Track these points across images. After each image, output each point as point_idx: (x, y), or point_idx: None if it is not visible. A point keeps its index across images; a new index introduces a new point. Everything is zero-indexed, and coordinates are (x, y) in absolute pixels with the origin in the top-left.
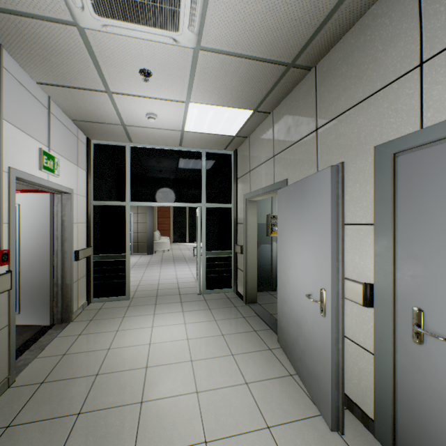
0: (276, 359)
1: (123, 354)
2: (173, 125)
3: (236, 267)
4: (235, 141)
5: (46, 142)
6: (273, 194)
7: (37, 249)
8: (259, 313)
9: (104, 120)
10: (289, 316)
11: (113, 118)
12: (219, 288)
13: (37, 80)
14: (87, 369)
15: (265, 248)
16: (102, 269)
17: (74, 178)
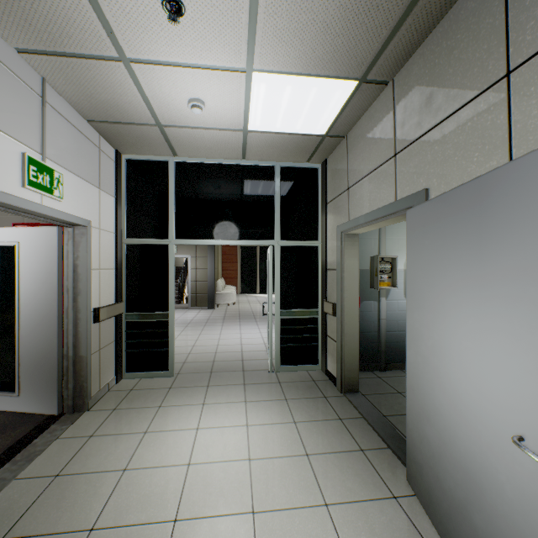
0: (411, 527)
1: (144, 484)
2: (230, 120)
3: (325, 335)
4: (324, 146)
5: (37, 146)
6: (391, 221)
7: (41, 305)
8: (365, 413)
9: (131, 117)
10: (440, 450)
11: (142, 114)
12: (300, 363)
13: (15, 44)
14: (79, 514)
15: (369, 306)
16: (137, 332)
17: (93, 204)
